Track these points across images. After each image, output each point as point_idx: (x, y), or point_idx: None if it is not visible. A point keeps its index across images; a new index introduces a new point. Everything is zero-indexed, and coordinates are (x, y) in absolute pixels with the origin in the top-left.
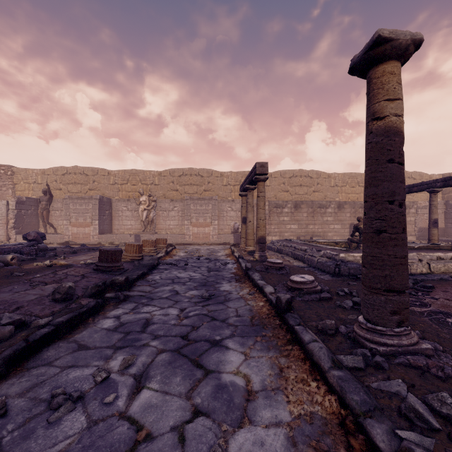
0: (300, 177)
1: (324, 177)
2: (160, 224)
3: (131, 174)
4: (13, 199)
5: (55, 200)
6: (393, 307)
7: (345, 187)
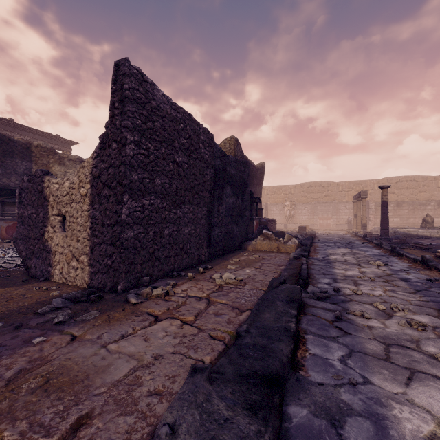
0: (406, 182)
1: (430, 180)
2: (296, 218)
3: (277, 189)
4: None
5: None
6: (384, 232)
7: None
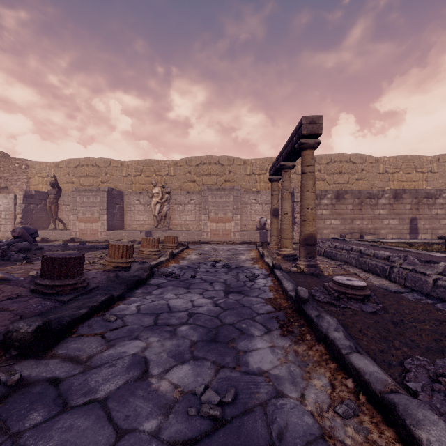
0: (340, 163)
1: (370, 162)
2: (175, 219)
3: (145, 165)
4: (20, 192)
5: (66, 193)
6: None
7: (398, 173)
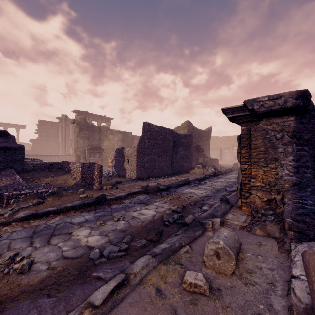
0: None
1: None
2: None
3: (229, 138)
4: None
5: None
6: None
7: None
